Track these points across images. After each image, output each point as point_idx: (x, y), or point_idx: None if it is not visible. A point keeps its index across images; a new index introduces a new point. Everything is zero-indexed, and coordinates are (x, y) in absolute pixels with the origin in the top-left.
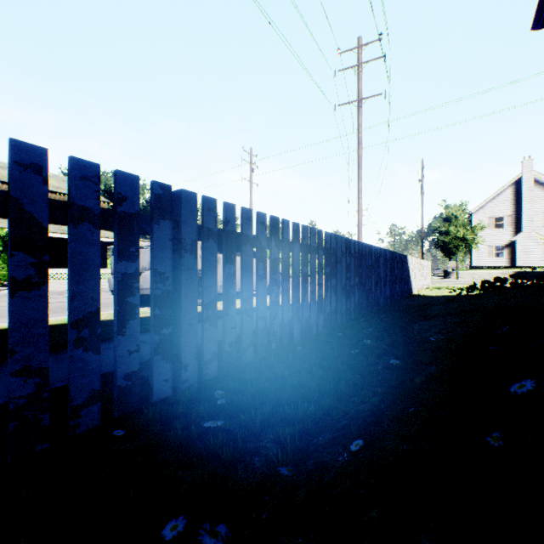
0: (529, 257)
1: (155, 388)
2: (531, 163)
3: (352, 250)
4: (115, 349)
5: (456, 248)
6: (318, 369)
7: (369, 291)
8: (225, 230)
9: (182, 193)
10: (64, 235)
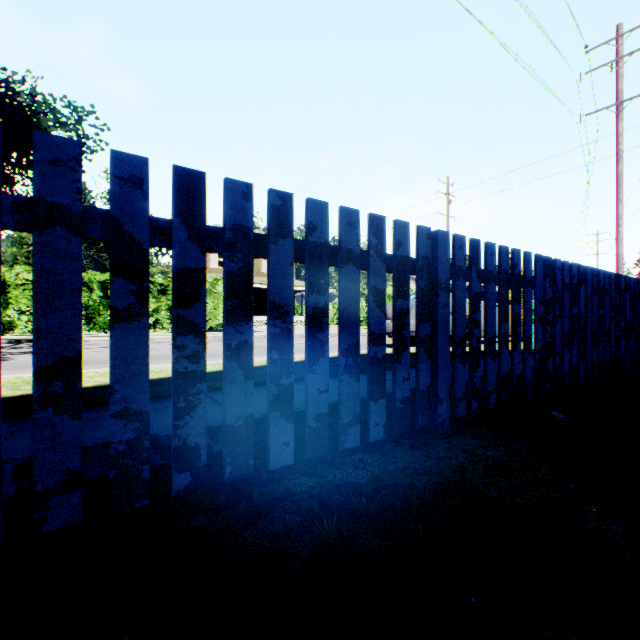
0: None
1: (580, 376)
2: None
3: None
4: (569, 352)
5: None
6: None
7: None
8: (598, 287)
9: (586, 268)
10: (265, 286)
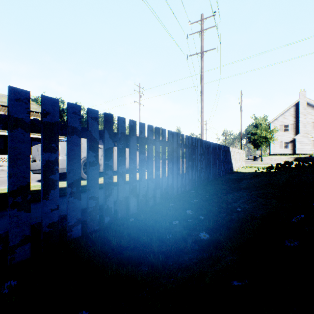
0: (304, 148)
1: None
2: (305, 93)
3: (186, 142)
4: None
5: (261, 143)
6: (133, 245)
7: (201, 171)
8: (43, 121)
9: None
10: None
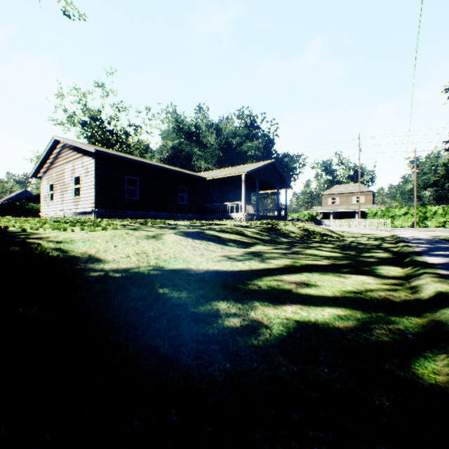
0: None
1: None
2: None
3: None
4: None
5: None
6: None
7: None
8: None
9: None
10: (345, 210)
